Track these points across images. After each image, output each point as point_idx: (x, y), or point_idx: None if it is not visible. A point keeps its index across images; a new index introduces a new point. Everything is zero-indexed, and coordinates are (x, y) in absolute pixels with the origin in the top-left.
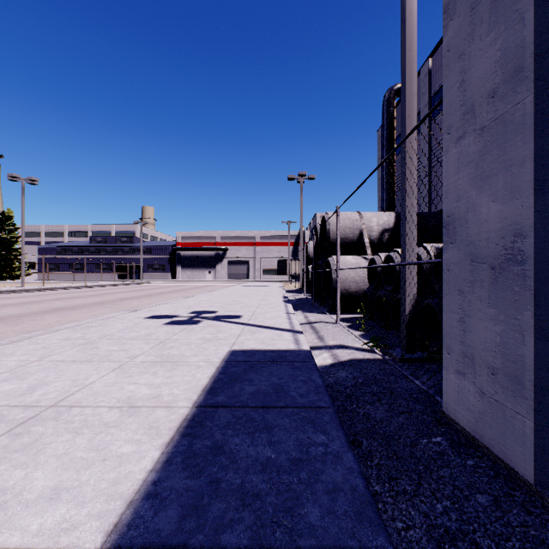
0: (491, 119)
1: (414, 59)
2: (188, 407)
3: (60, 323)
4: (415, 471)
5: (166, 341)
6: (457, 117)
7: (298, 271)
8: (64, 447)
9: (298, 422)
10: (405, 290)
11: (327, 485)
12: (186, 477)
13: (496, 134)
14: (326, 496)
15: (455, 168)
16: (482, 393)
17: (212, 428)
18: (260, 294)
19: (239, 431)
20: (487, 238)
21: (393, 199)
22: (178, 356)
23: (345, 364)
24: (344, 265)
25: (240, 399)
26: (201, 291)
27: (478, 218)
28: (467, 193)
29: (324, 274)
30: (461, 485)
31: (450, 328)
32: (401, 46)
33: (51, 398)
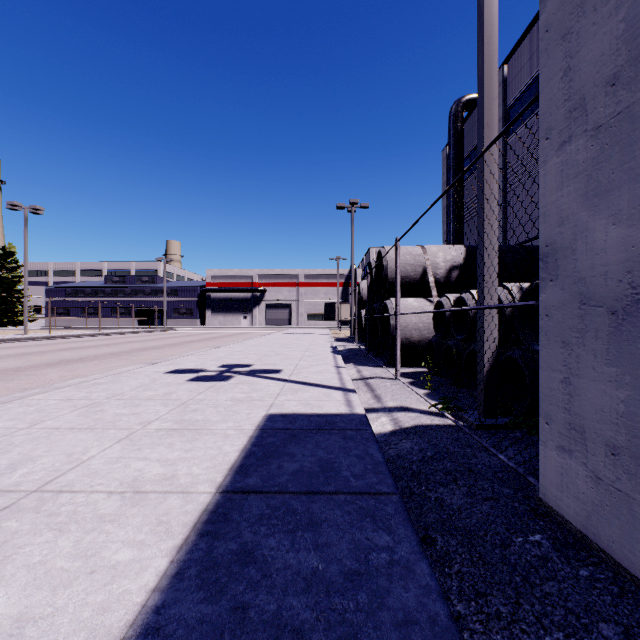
0: (610, 115)
1: (494, 54)
2: (210, 492)
3: (64, 379)
4: (510, 584)
5: (189, 403)
6: (560, 115)
7: (348, 316)
8: (41, 552)
9: (354, 515)
10: (483, 340)
11: (395, 615)
12: (201, 600)
13: (618, 133)
14: (395, 632)
15: (556, 183)
16: (597, 478)
17: (240, 524)
18: (304, 343)
19: (276, 529)
20: (605, 273)
21: (461, 231)
22: (202, 422)
23: (409, 432)
24: (404, 309)
25: (278, 481)
26: (234, 339)
27: (591, 246)
28: (575, 214)
29: (380, 319)
30: (577, 609)
31: (550, 390)
32: (478, 39)
33: (35, 479)
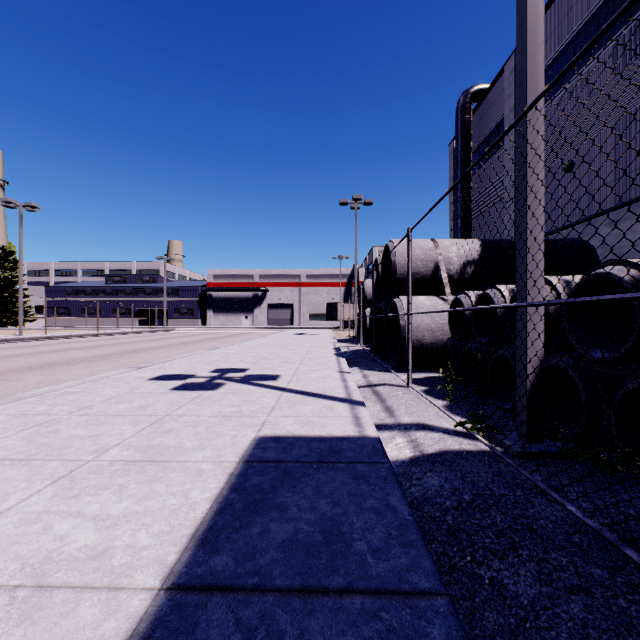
0: None
1: None
2: (151, 588)
3: (39, 385)
4: None
5: (164, 420)
6: None
7: (351, 316)
8: None
9: None
10: (525, 345)
11: None
12: None
13: None
14: None
15: None
16: None
17: None
18: (305, 345)
19: None
20: None
21: (469, 227)
22: (173, 449)
23: (434, 461)
24: (415, 308)
25: (259, 563)
26: (234, 340)
27: None
28: None
29: (388, 319)
30: None
31: None
32: None
33: None
